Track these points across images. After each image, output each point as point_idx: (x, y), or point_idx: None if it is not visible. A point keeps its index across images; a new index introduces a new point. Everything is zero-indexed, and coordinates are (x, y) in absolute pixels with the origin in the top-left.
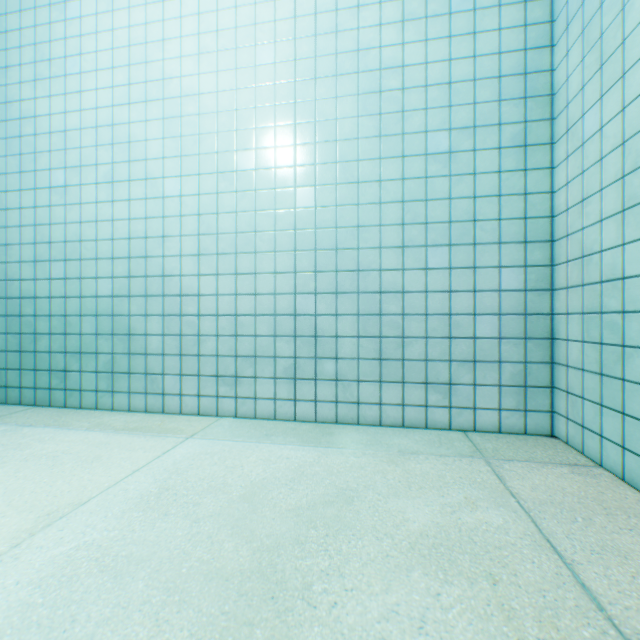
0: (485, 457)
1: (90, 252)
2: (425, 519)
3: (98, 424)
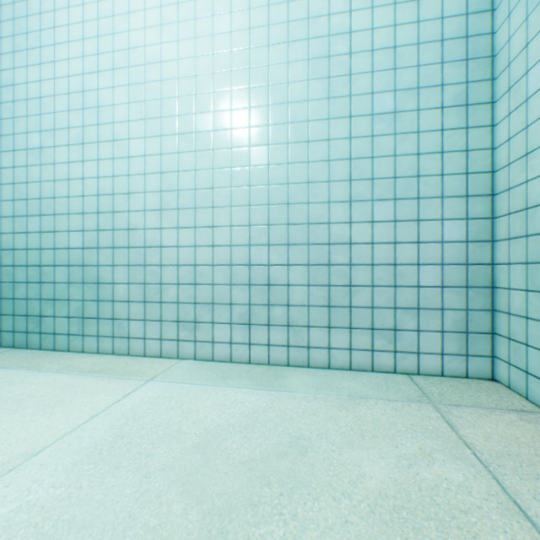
0: (433, 402)
1: (63, 208)
2: (382, 475)
3: (67, 366)
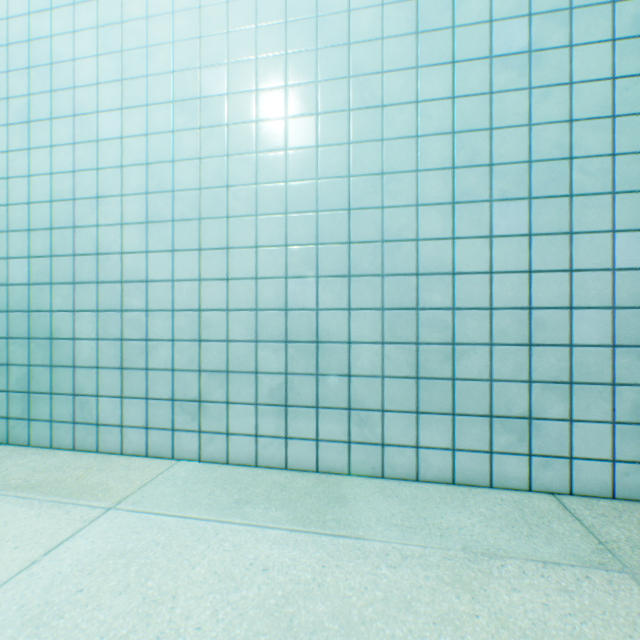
0: (631, 569)
1: None
2: None
3: None
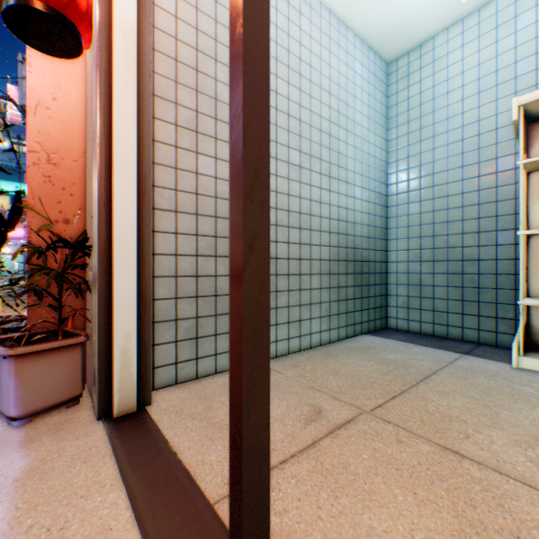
0: None
1: None
2: None
3: None
